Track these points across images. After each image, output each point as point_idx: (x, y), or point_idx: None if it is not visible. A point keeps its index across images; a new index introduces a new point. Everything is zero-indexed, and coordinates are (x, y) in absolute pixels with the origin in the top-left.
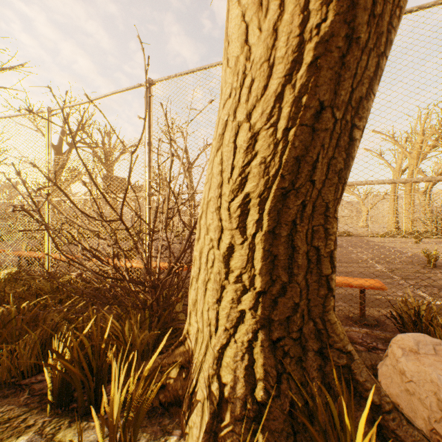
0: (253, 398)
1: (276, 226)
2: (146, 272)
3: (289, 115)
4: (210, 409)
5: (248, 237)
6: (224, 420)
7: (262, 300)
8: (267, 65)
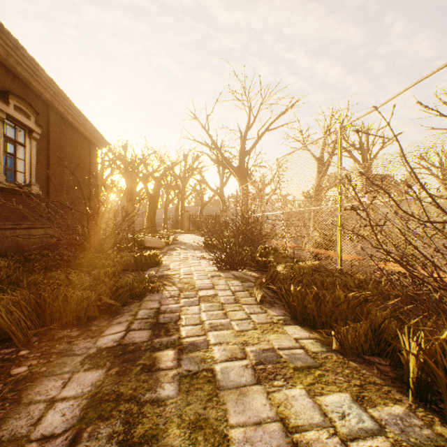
0: None
1: None
2: None
3: None
4: None
5: None
6: None
7: None
8: None
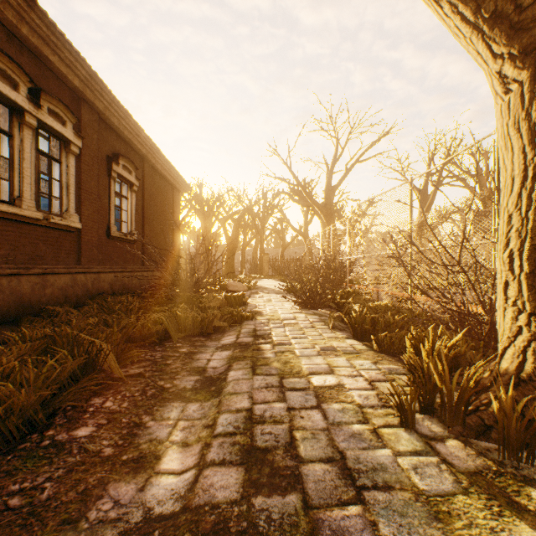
0: (516, 376)
1: (534, 269)
2: (483, 311)
3: (525, 204)
4: (490, 379)
5: (515, 276)
6: (496, 384)
7: (533, 319)
8: (510, 179)
